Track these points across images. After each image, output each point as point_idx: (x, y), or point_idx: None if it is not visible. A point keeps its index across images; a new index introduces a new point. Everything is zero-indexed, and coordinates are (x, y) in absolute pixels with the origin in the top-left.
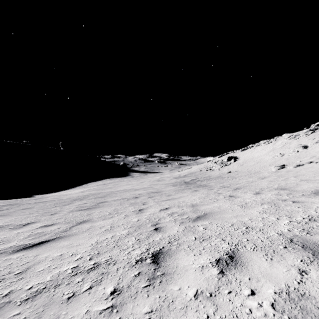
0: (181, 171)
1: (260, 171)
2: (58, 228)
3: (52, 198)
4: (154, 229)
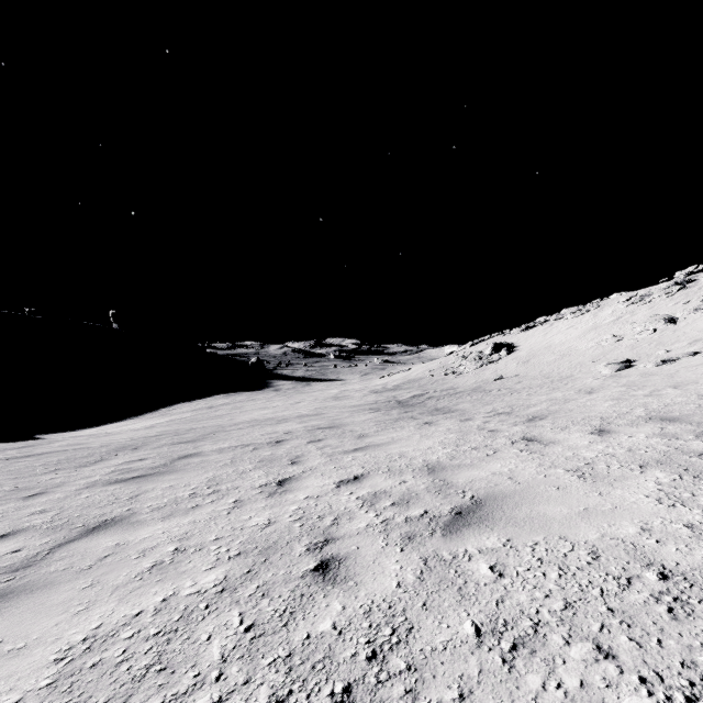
0: (388, 377)
1: (574, 374)
2: (14, 549)
3: (64, 443)
4: (317, 568)
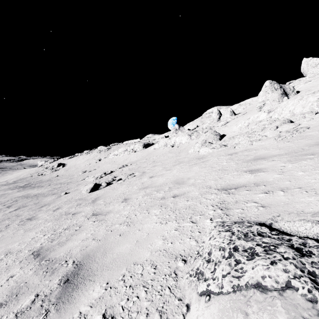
0: (5, 178)
1: (75, 174)
2: None
3: None
4: (26, 196)
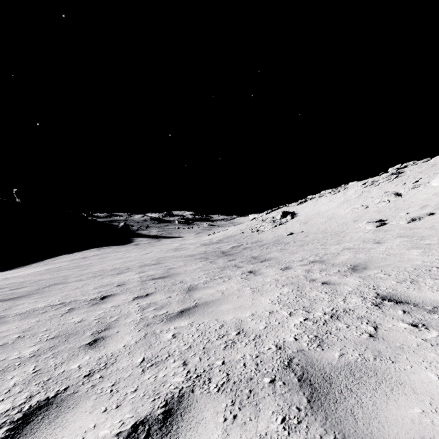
0: (213, 235)
1: (345, 230)
2: None
3: None
4: None
